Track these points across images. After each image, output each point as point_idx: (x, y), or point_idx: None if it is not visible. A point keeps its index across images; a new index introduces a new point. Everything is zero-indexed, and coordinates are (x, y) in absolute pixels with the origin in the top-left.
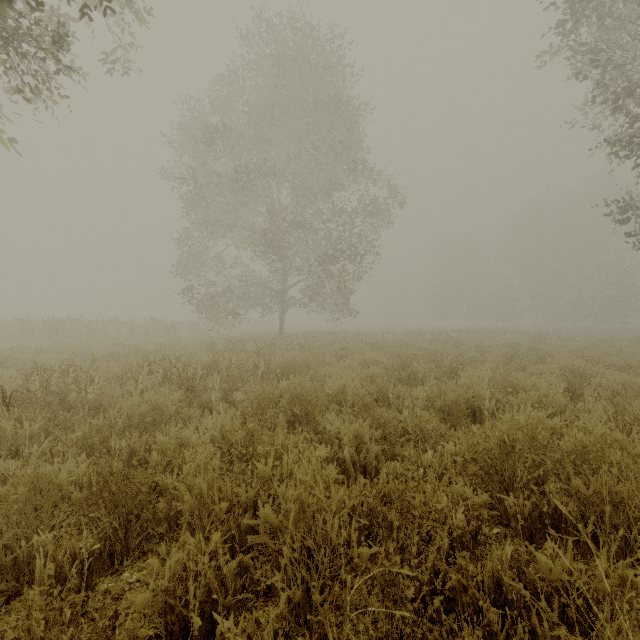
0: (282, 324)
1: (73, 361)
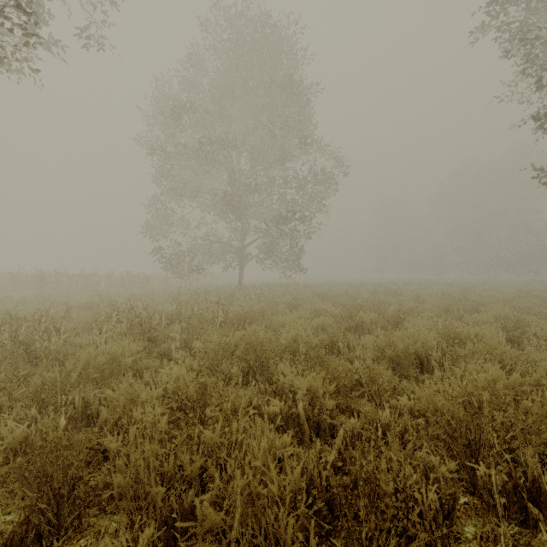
0: (241, 277)
1: (48, 311)
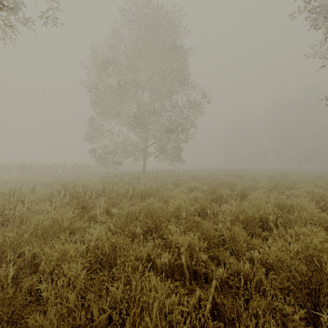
0: (144, 166)
1: (21, 188)
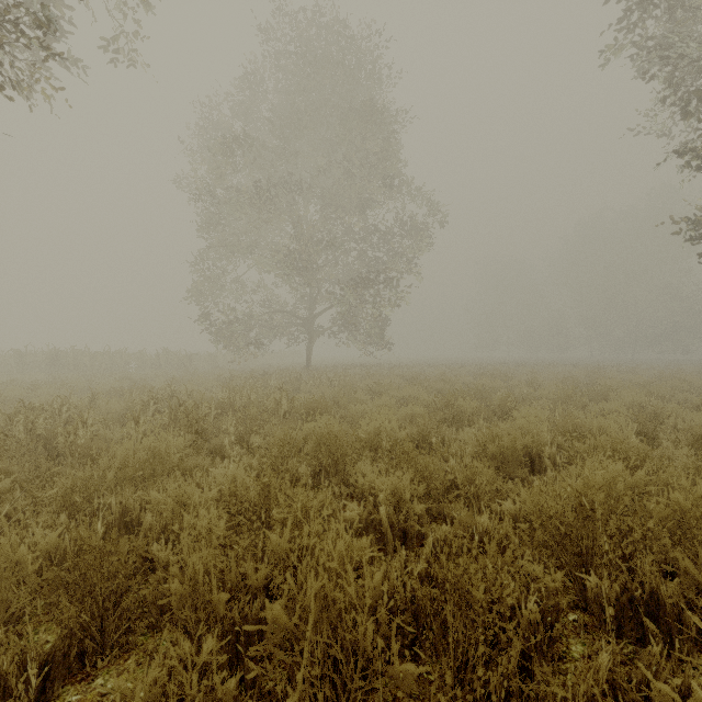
0: (309, 356)
1: (69, 398)
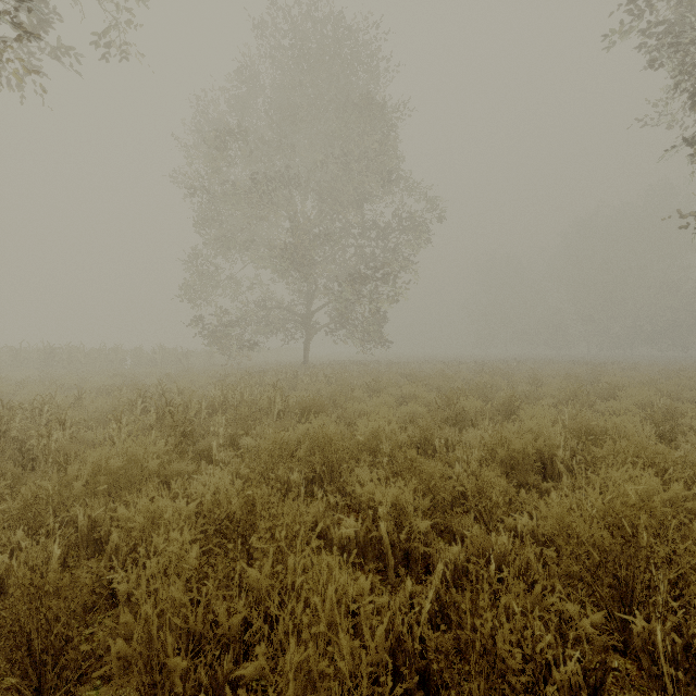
0: (307, 352)
1: (54, 396)
